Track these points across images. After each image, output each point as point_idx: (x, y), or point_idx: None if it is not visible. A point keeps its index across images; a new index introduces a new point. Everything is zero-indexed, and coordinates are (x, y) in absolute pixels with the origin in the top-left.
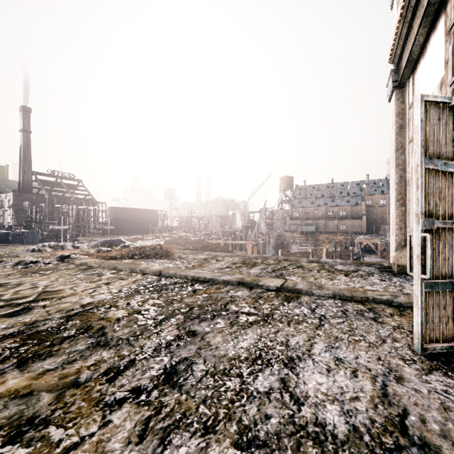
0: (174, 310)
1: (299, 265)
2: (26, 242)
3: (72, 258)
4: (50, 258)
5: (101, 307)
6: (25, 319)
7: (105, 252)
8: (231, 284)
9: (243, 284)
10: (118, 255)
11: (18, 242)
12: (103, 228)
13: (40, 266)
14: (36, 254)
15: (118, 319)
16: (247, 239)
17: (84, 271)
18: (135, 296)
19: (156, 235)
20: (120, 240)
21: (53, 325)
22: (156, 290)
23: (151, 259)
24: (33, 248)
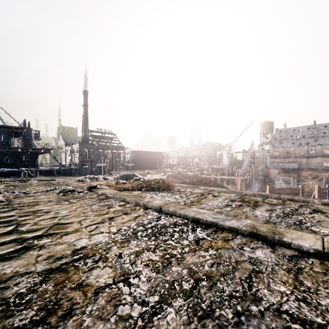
0: (172, 282)
1: (313, 208)
2: (82, 174)
3: (97, 188)
4: (84, 187)
5: (89, 258)
6: (9, 268)
7: (121, 184)
8: (240, 233)
9: (258, 236)
10: (130, 187)
11: (77, 174)
12: (127, 165)
13: (74, 194)
14: (78, 183)
15: (97, 291)
16: (232, 174)
17: (100, 201)
18: (130, 242)
19: (161, 170)
20: (134, 175)
21: (21, 290)
22: (154, 234)
23: (155, 192)
24: (79, 179)
